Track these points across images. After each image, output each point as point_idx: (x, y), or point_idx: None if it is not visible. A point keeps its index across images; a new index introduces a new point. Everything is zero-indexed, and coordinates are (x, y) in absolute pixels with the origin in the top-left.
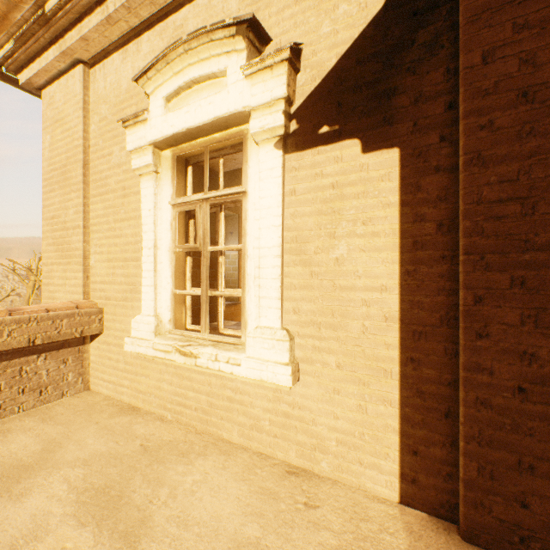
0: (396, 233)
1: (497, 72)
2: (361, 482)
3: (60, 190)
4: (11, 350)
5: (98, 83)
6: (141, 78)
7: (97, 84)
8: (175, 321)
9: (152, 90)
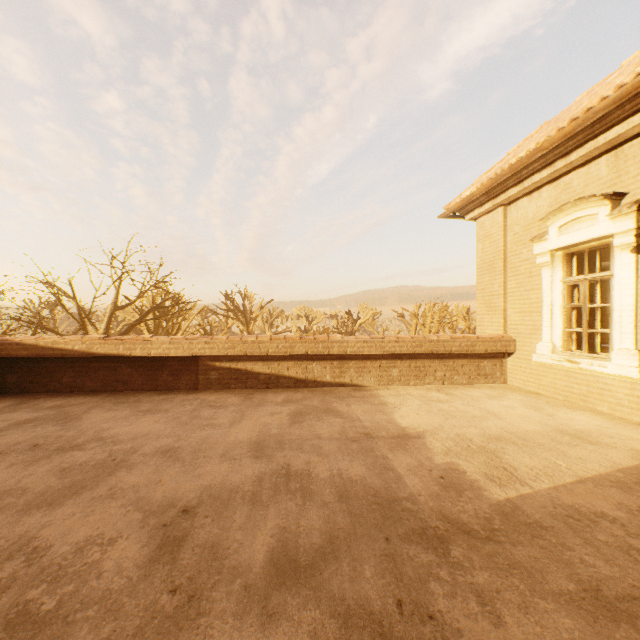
0: None
1: None
2: None
3: (488, 274)
4: (475, 354)
5: (512, 214)
6: (543, 219)
7: (511, 215)
8: (564, 347)
9: (550, 224)
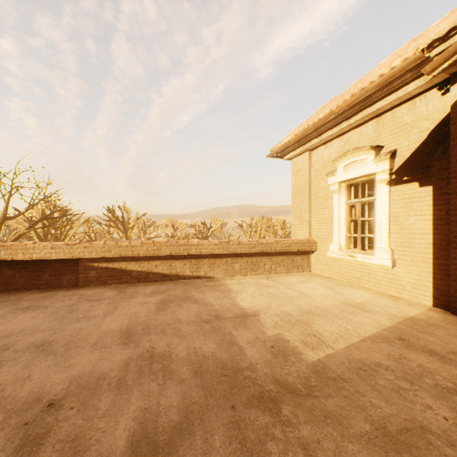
0: (431, 215)
1: None
2: (418, 300)
3: (299, 197)
4: (291, 252)
5: (314, 157)
6: (334, 161)
7: (314, 157)
8: (346, 246)
9: (338, 164)
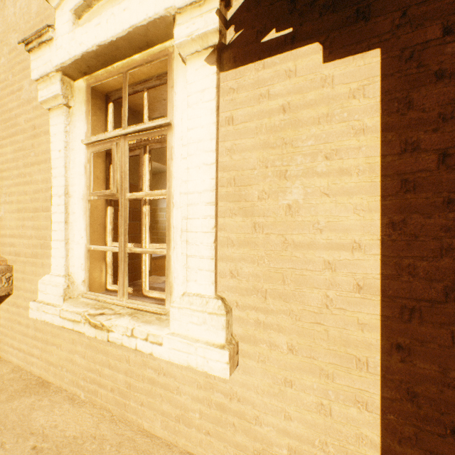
0: (375, 169)
1: None
2: None
3: None
4: None
5: (7, 10)
6: None
7: (7, 11)
8: (92, 282)
9: (58, 2)
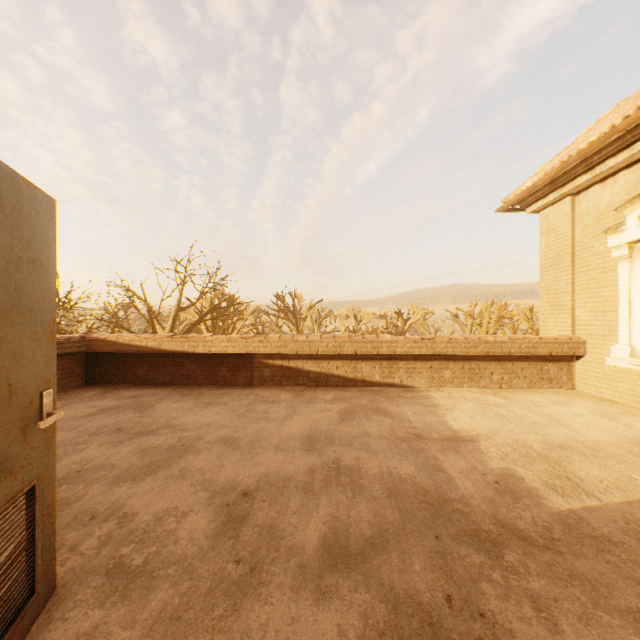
0: None
1: None
2: None
3: (552, 270)
4: (537, 357)
5: (581, 204)
6: (619, 208)
7: (580, 205)
8: None
9: (627, 213)
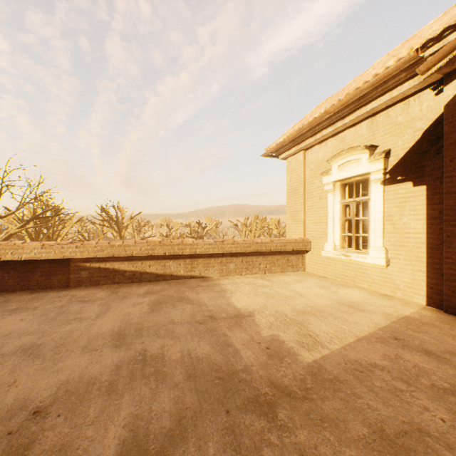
0: (424, 214)
1: (453, 165)
2: (412, 299)
3: (294, 196)
4: (286, 252)
5: (309, 156)
6: (329, 160)
7: (308, 157)
8: (341, 246)
9: (333, 164)
